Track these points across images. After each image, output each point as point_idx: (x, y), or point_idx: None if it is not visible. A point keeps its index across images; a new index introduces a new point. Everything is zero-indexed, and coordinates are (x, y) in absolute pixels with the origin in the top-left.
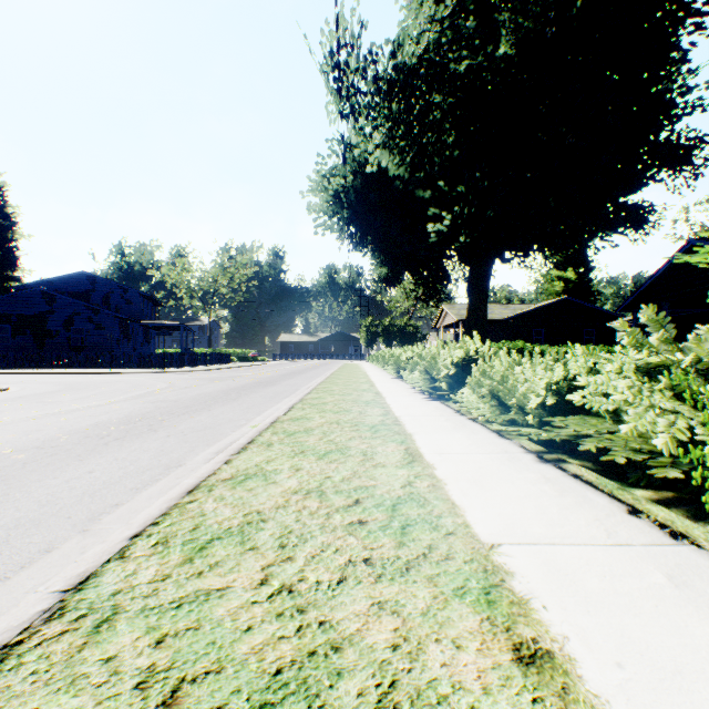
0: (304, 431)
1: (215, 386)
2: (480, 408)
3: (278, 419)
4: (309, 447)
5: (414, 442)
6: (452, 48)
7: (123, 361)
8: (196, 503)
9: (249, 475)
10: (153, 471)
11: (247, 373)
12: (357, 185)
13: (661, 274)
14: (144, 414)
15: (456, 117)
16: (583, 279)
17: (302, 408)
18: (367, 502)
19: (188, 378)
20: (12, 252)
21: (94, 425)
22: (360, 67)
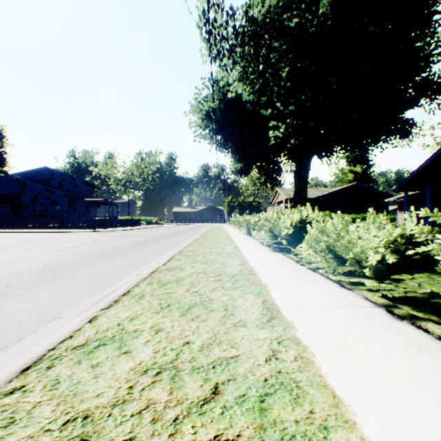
0: (175, 281)
1: (123, 241)
2: (318, 260)
3: (157, 269)
4: (176, 299)
5: (269, 293)
6: (286, 10)
7: (68, 224)
8: (17, 394)
9: (105, 340)
10: (23, 327)
11: (149, 232)
12: (221, 107)
13: (425, 165)
14: (58, 264)
15: (289, 58)
16: (366, 172)
17: (179, 259)
18: (227, 392)
19: (108, 235)
20: (2, 154)
21: (11, 274)
22: (223, 24)
